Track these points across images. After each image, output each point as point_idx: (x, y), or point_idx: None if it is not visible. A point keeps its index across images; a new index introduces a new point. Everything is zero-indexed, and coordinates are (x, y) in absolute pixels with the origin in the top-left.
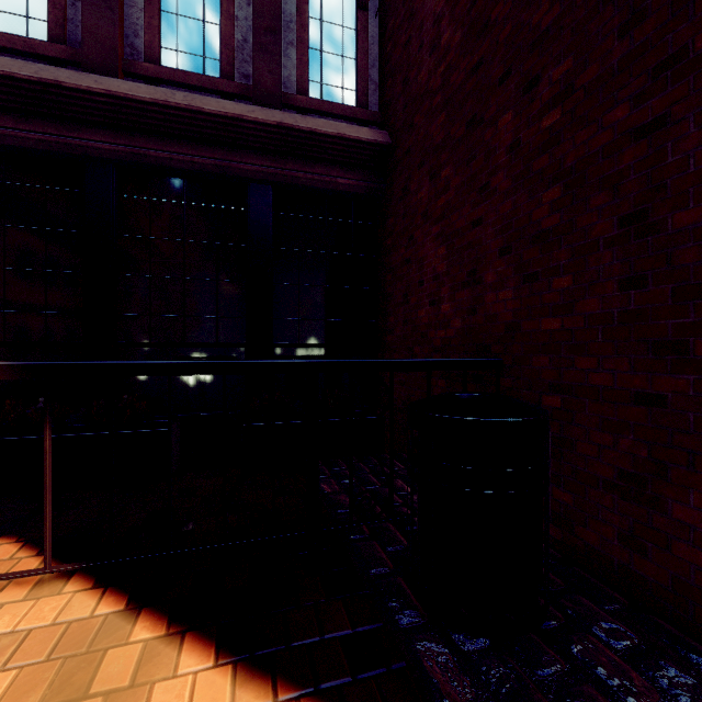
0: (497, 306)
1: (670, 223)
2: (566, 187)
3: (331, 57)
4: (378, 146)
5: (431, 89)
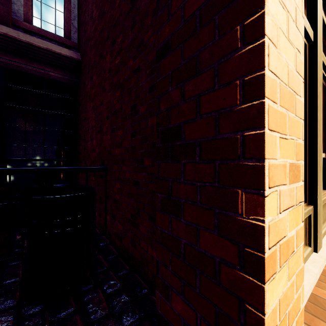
0: (106, 142)
1: (140, 110)
2: (121, 91)
3: (48, 7)
4: (73, 60)
5: (91, 37)
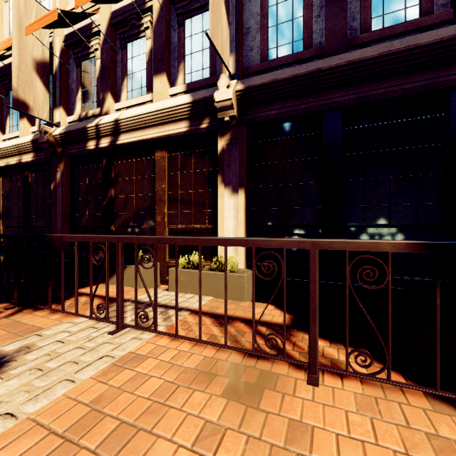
0: None
1: None
2: None
3: None
4: None
5: None
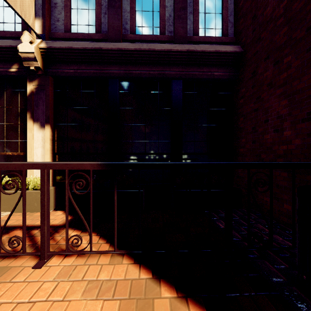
0: None
1: None
2: None
3: (209, 15)
4: (236, 53)
5: (275, 16)
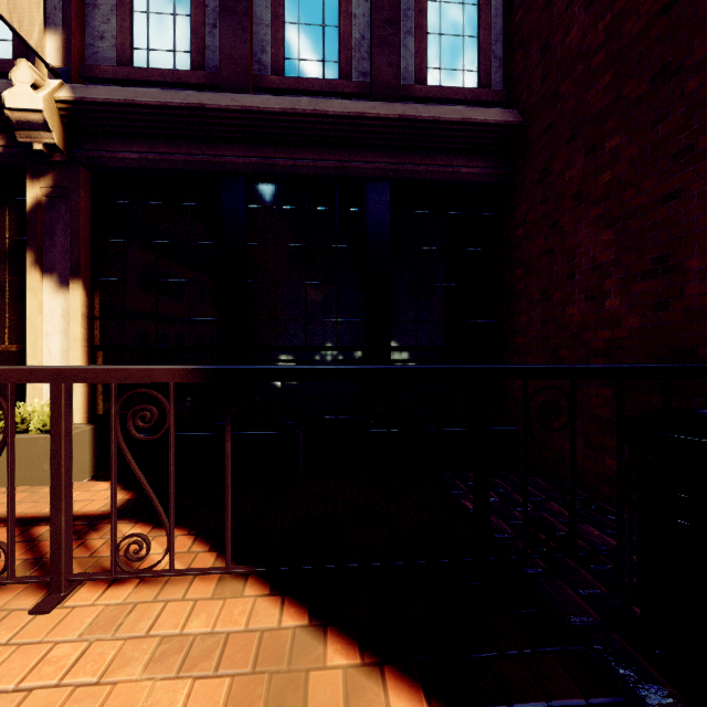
0: None
1: None
2: None
3: (451, 39)
4: (508, 127)
5: (588, 48)
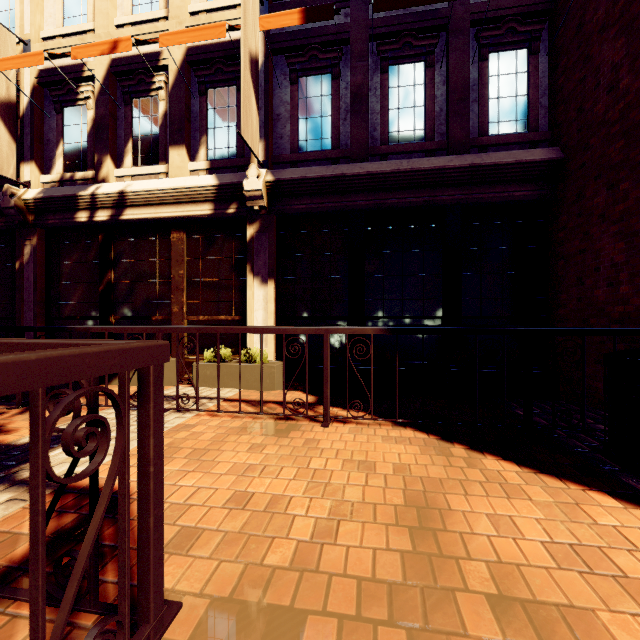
0: None
1: None
2: None
3: (506, 100)
4: (551, 162)
5: (608, 120)
